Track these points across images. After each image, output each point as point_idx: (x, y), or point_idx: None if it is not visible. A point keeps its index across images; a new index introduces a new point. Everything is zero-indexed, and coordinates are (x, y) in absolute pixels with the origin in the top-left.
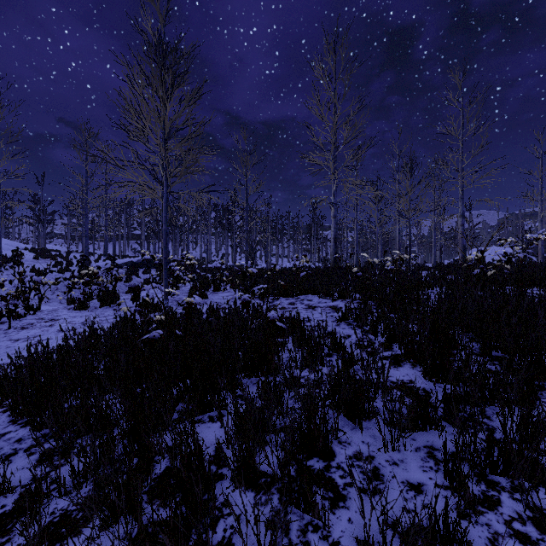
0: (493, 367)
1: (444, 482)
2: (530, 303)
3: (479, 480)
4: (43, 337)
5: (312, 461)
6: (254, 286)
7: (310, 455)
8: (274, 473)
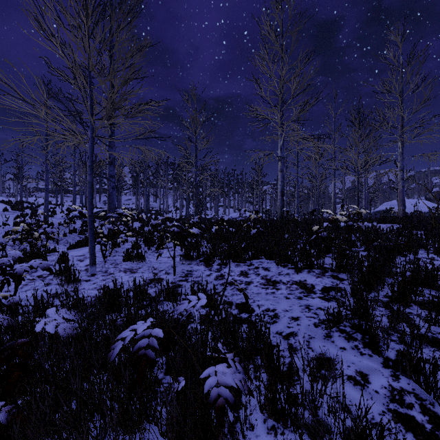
0: None
1: None
2: None
3: None
4: None
5: None
6: (200, 243)
7: None
8: None
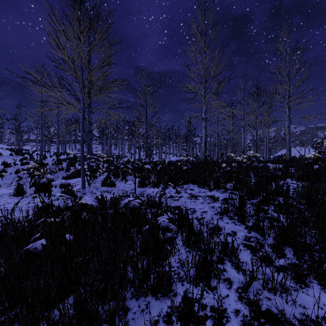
0: None
1: None
2: None
3: None
4: None
5: None
6: (150, 176)
7: None
8: None
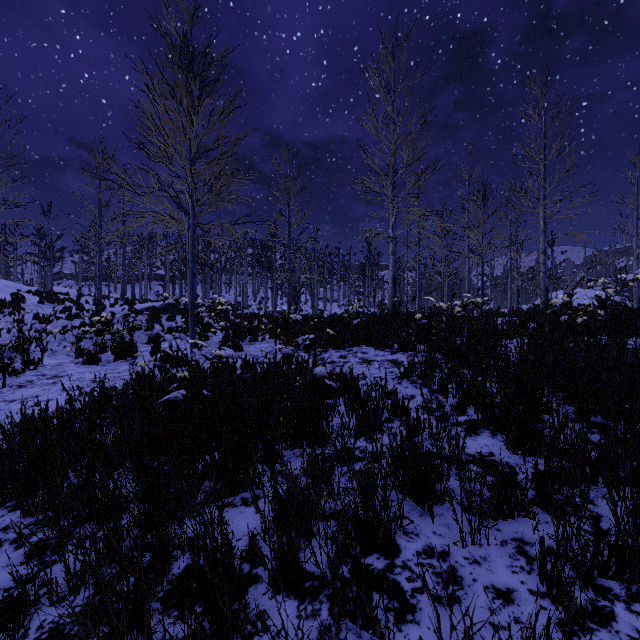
0: (592, 436)
1: (539, 587)
2: (635, 357)
3: (584, 585)
4: (44, 397)
5: (371, 558)
6: (298, 335)
7: (369, 551)
8: (323, 575)
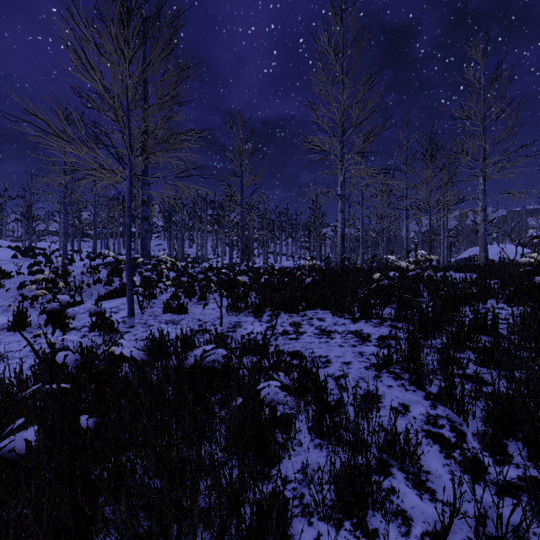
0: None
1: None
2: None
3: None
4: None
5: None
6: (248, 294)
7: None
8: None
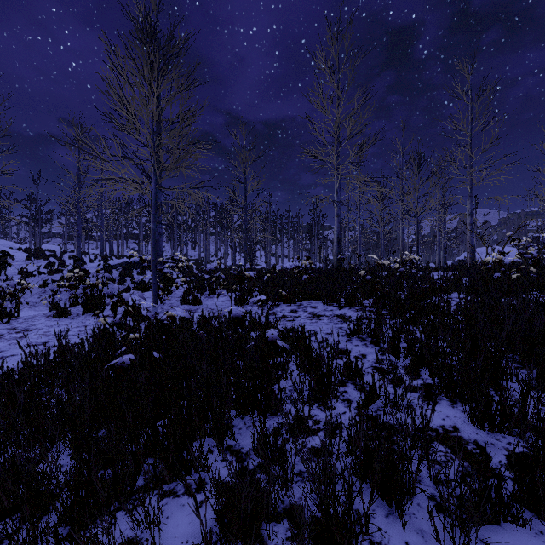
0: None
1: None
2: None
3: None
4: (8, 352)
5: None
6: (253, 289)
7: None
8: None
